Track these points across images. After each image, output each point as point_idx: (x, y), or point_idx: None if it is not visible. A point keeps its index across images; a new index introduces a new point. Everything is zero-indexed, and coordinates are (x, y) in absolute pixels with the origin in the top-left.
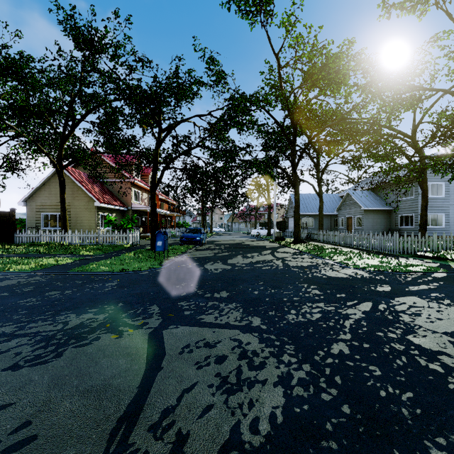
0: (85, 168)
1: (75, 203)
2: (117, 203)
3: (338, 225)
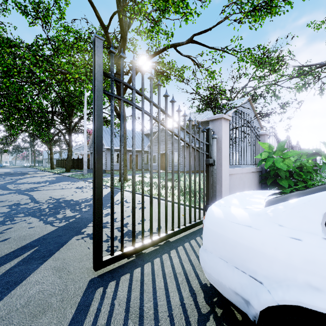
0: None
1: None
2: None
3: None
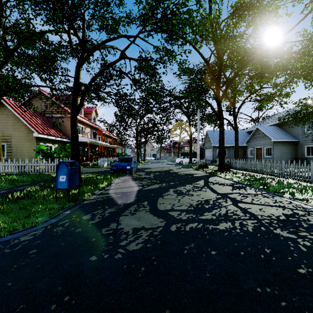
0: (13, 96)
1: (16, 134)
2: (59, 135)
3: (247, 155)
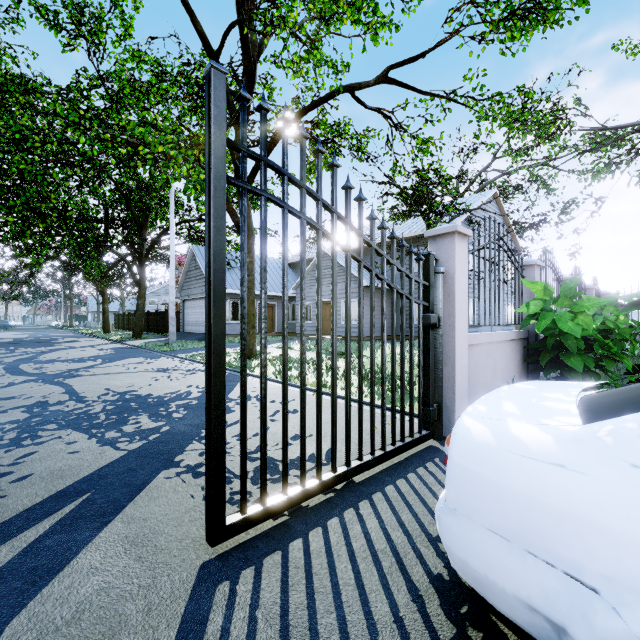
0: None
1: None
2: None
3: None
